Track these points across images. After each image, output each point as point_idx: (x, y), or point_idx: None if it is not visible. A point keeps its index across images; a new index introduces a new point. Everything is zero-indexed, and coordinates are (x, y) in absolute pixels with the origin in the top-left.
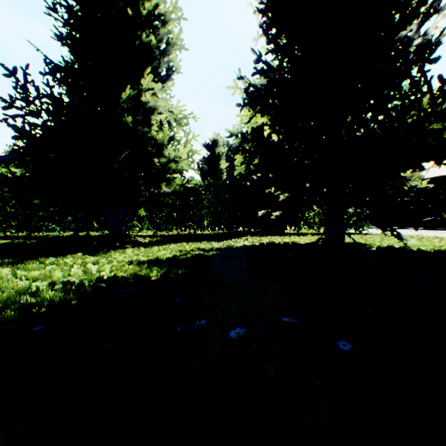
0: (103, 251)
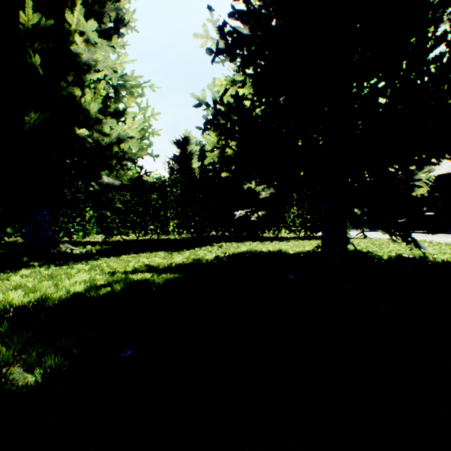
0: None
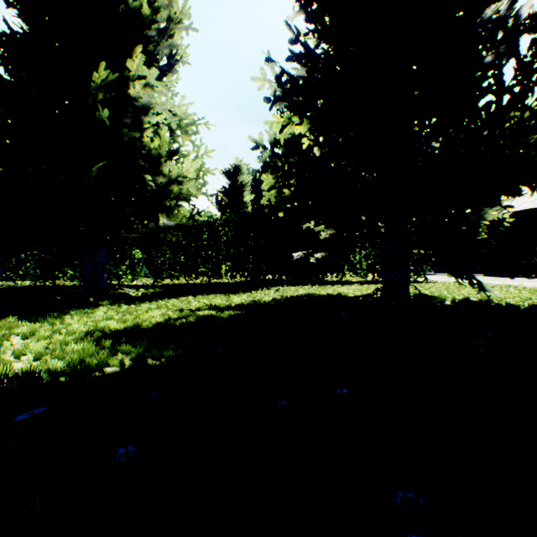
0: (55, 313)
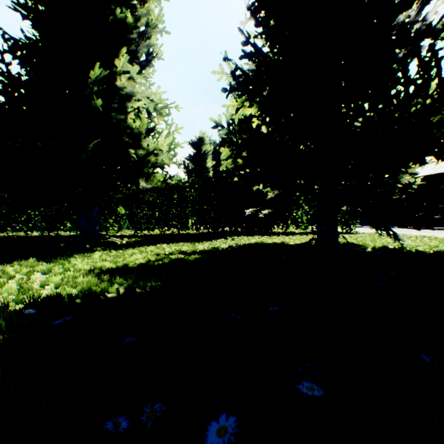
0: (63, 256)
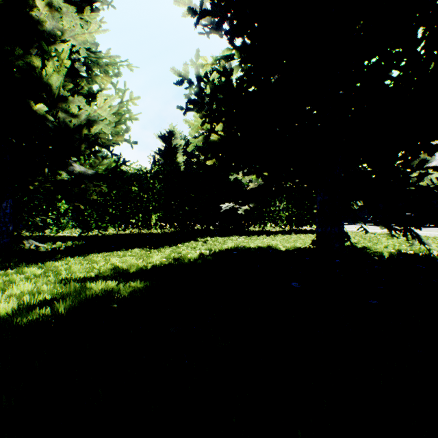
0: None
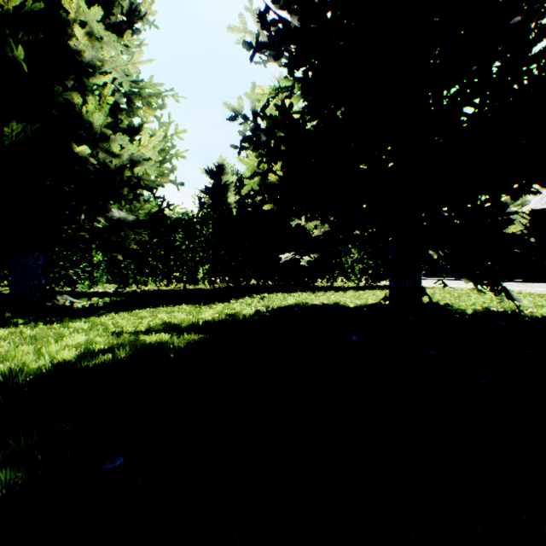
0: None
